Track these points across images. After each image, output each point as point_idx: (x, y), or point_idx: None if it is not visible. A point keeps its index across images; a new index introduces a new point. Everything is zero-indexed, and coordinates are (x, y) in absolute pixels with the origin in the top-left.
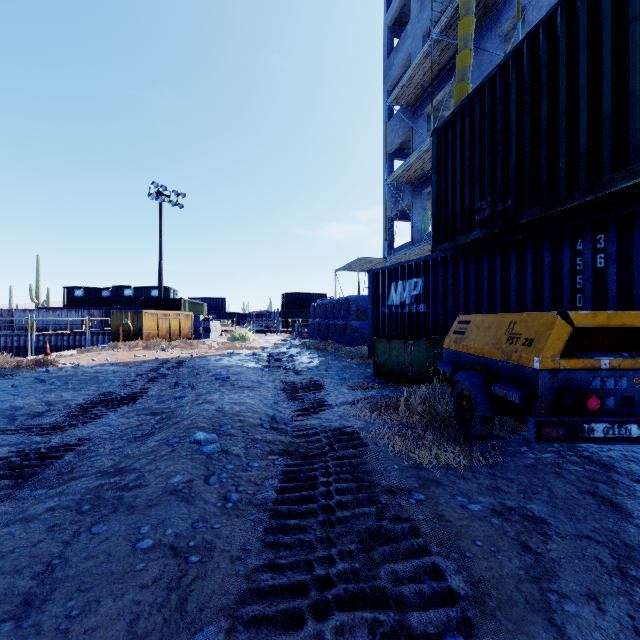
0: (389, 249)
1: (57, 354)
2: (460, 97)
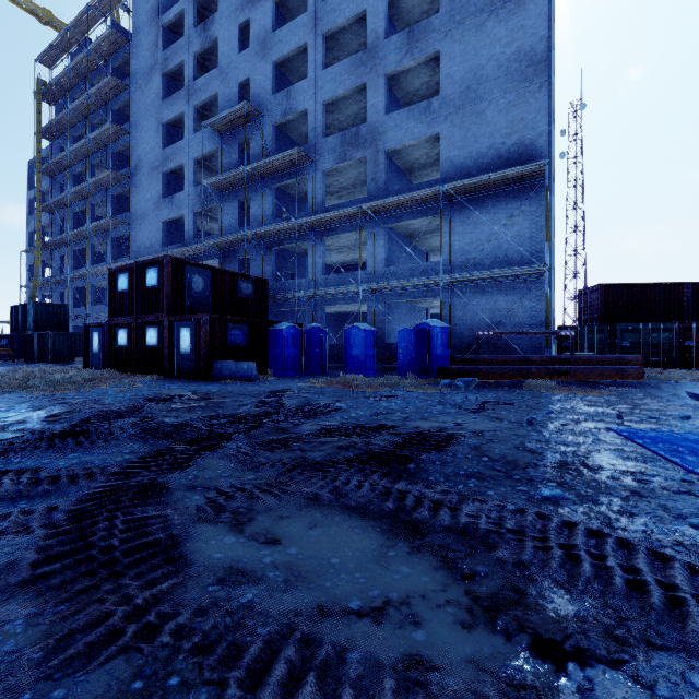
0: None
1: None
2: (34, 284)
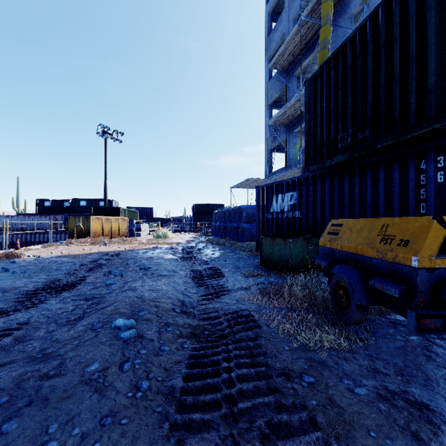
0: (269, 172)
1: (25, 248)
2: (322, 60)
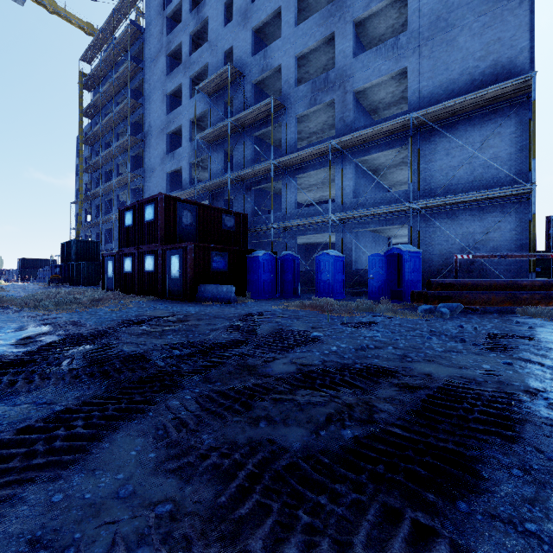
0: None
1: None
2: (78, 226)
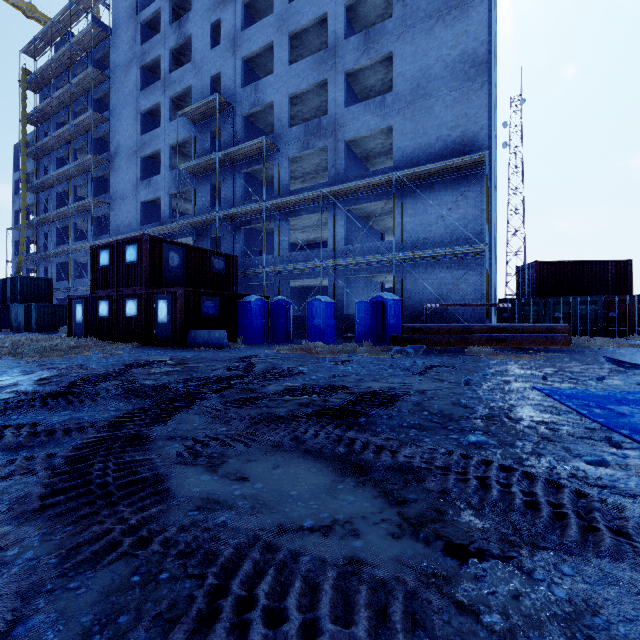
0: None
1: None
2: (20, 259)
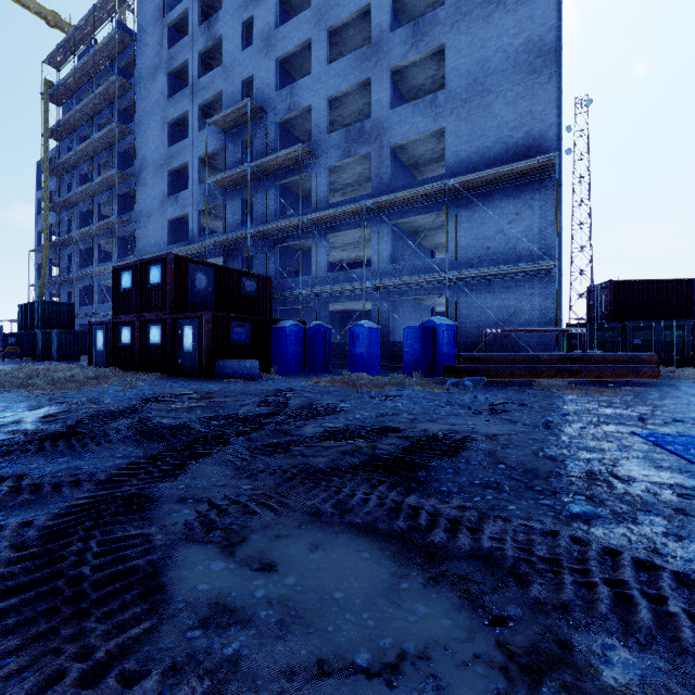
0: None
1: None
2: (42, 283)
